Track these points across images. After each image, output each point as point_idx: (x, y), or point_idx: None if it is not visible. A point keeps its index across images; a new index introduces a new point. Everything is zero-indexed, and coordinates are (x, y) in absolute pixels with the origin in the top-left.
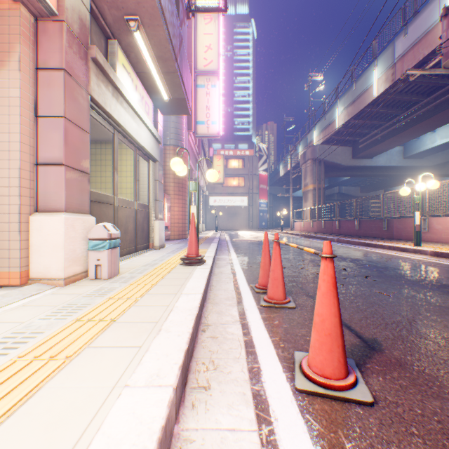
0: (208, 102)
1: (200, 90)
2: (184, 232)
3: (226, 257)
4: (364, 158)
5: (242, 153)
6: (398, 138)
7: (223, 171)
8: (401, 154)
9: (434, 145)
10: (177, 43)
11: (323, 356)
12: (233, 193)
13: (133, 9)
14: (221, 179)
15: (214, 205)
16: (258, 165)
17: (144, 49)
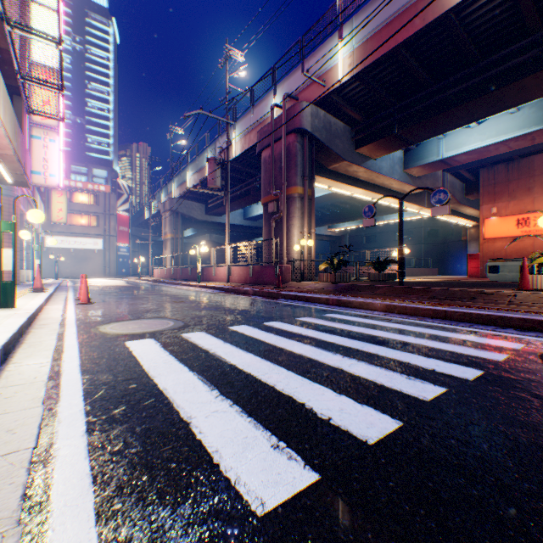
0: (46, 154)
1: (37, 141)
2: (18, 278)
3: (65, 293)
4: (216, 215)
5: (96, 187)
6: (232, 206)
7: (67, 210)
8: (243, 216)
9: (259, 214)
10: (25, 159)
11: (84, 298)
12: (84, 233)
13: (0, 158)
14: (64, 218)
15: (54, 246)
16: (118, 204)
17: (2, 168)
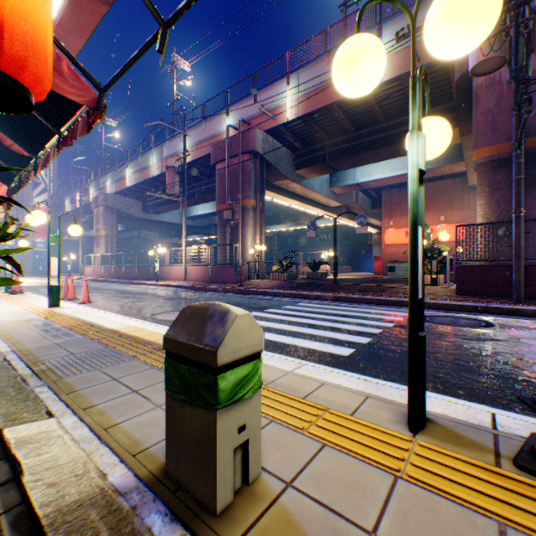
0: None
1: None
2: None
3: None
4: (154, 213)
5: None
6: (174, 206)
7: None
8: (182, 215)
9: (199, 214)
10: None
11: (85, 298)
12: None
13: None
14: None
15: None
16: (34, 194)
17: None
